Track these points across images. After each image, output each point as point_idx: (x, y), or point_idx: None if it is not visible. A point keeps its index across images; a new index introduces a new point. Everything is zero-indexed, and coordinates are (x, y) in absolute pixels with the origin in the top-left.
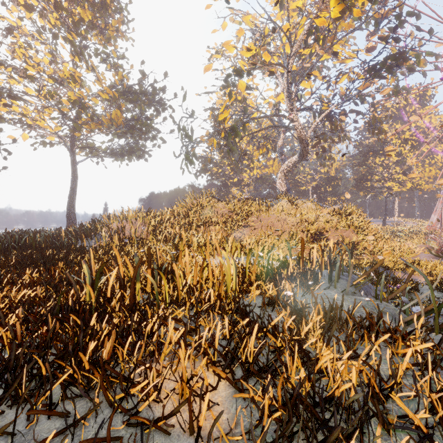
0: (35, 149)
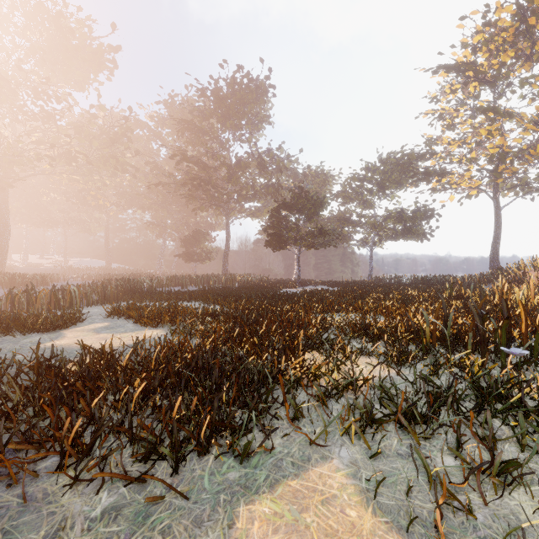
0: (461, 204)
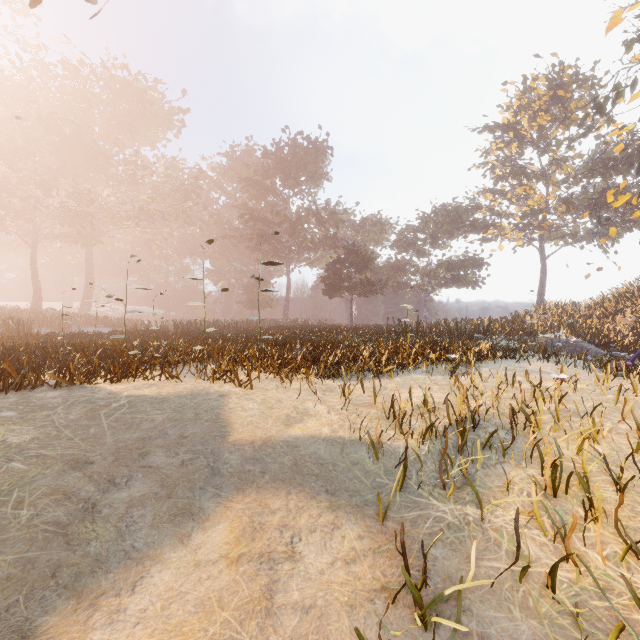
0: (514, 252)
